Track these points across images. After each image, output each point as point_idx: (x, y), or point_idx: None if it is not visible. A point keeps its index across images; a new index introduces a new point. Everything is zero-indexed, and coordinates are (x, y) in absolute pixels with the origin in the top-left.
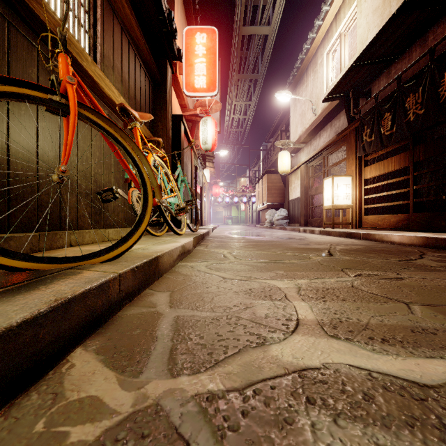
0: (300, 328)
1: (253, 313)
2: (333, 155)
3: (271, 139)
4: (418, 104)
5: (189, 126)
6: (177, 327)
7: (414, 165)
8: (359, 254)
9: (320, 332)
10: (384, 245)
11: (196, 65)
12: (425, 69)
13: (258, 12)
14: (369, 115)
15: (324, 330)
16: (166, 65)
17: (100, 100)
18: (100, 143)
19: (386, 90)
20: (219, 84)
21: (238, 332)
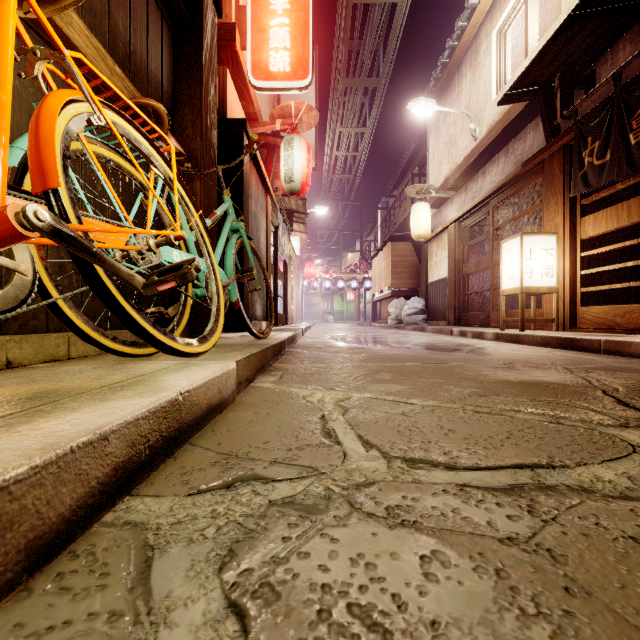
0: None
1: None
2: (506, 206)
3: (394, 191)
4: None
5: (264, 156)
6: None
7: None
8: None
9: None
10: None
11: (272, 31)
12: None
13: None
14: (599, 115)
15: None
16: None
17: None
18: None
19: (632, 66)
20: (315, 89)
21: None
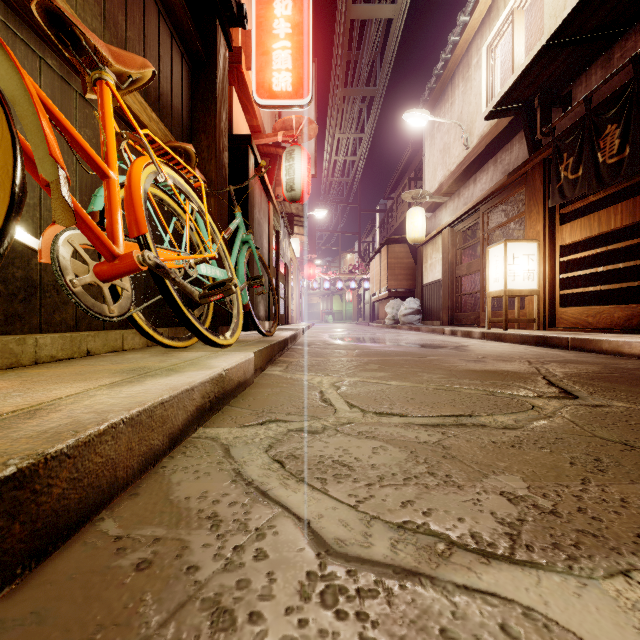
0: None
1: None
2: (496, 212)
3: (392, 194)
4: None
5: (267, 165)
6: None
7: None
8: (628, 389)
9: None
10: (635, 364)
11: (275, 54)
12: None
13: None
14: (573, 133)
15: None
16: (216, 28)
17: (25, 25)
18: None
19: (602, 89)
20: (315, 100)
21: None
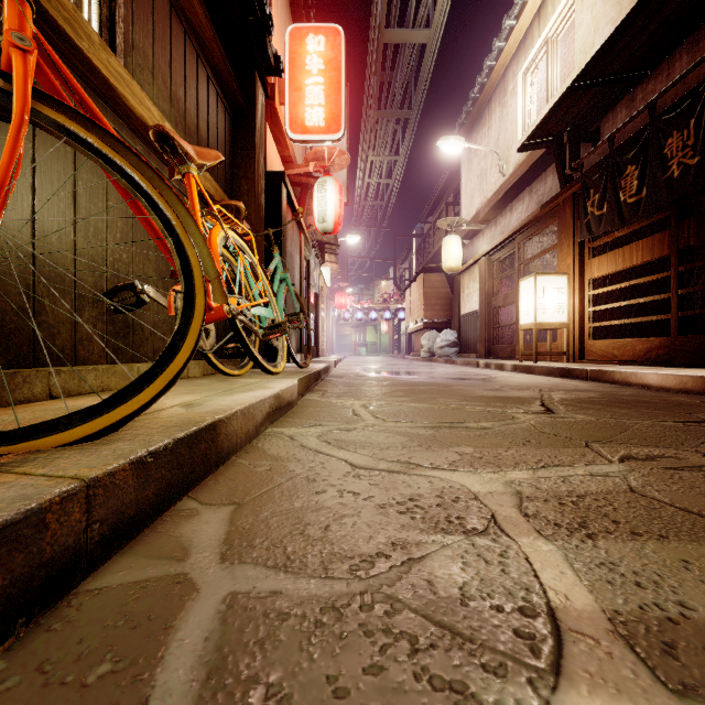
0: (570, 653)
1: (428, 585)
2: (533, 242)
3: (430, 217)
4: (688, 148)
5: (297, 193)
6: (221, 646)
7: (678, 254)
8: (599, 408)
9: (635, 671)
10: (634, 391)
11: (308, 89)
12: (701, 87)
13: (411, 5)
14: (598, 171)
15: (645, 664)
16: (255, 81)
17: (124, 125)
18: (126, 205)
19: (627, 128)
20: (347, 126)
21: (396, 675)
